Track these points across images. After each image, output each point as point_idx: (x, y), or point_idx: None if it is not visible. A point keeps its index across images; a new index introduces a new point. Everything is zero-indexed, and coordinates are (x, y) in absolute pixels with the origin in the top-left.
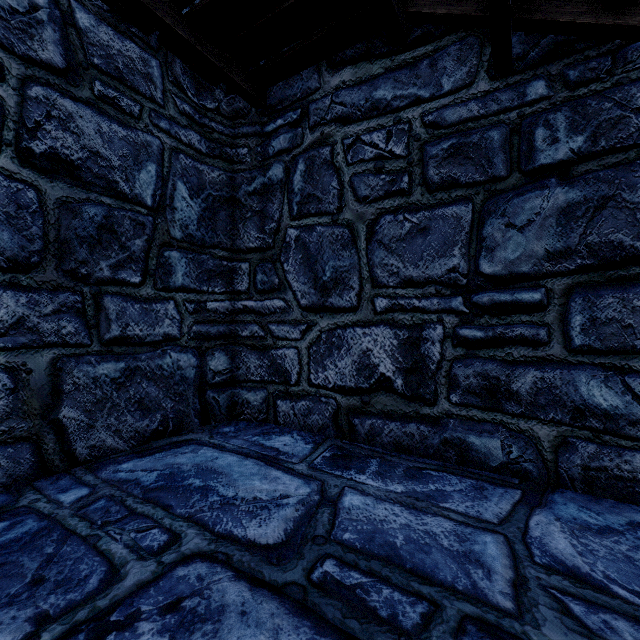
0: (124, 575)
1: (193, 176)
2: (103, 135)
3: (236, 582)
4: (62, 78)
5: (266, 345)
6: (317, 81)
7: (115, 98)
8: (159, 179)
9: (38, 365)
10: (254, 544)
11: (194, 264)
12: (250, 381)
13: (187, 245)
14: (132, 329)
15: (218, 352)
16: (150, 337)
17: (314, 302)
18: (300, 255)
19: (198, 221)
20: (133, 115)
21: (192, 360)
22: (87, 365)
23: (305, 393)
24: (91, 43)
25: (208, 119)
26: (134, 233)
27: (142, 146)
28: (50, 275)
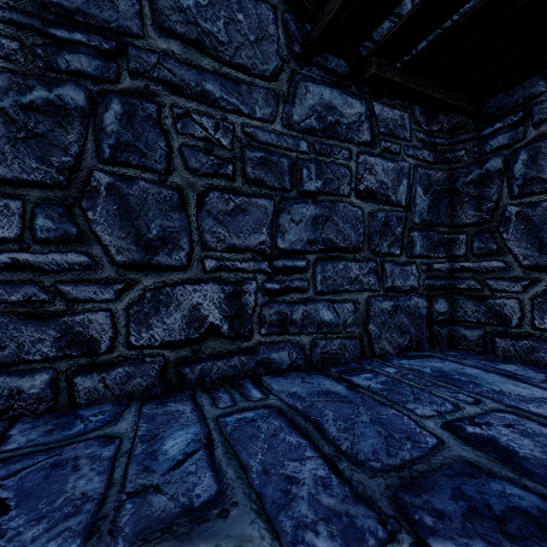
0: (463, 407)
1: (425, 180)
2: (384, 171)
3: (544, 427)
4: (369, 147)
5: (483, 295)
6: (542, 86)
7: (389, 147)
8: (408, 188)
9: (361, 300)
10: (542, 415)
11: (425, 239)
12: (467, 321)
13: (422, 227)
14: (396, 282)
15: (440, 299)
16: (404, 287)
17: (538, 263)
18: (521, 226)
19: (427, 209)
20: (396, 153)
21: (424, 303)
22: (378, 302)
23: (527, 334)
24: (380, 121)
25: (434, 138)
26: (397, 224)
27: (400, 170)
28: (365, 253)
